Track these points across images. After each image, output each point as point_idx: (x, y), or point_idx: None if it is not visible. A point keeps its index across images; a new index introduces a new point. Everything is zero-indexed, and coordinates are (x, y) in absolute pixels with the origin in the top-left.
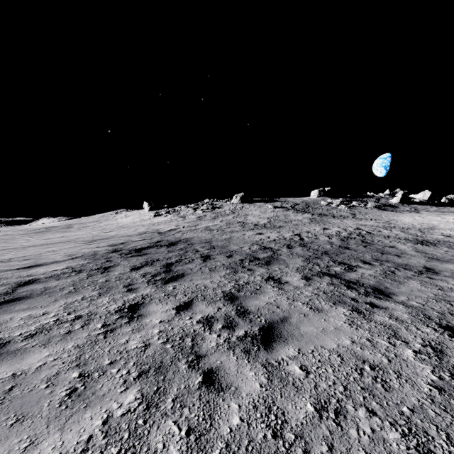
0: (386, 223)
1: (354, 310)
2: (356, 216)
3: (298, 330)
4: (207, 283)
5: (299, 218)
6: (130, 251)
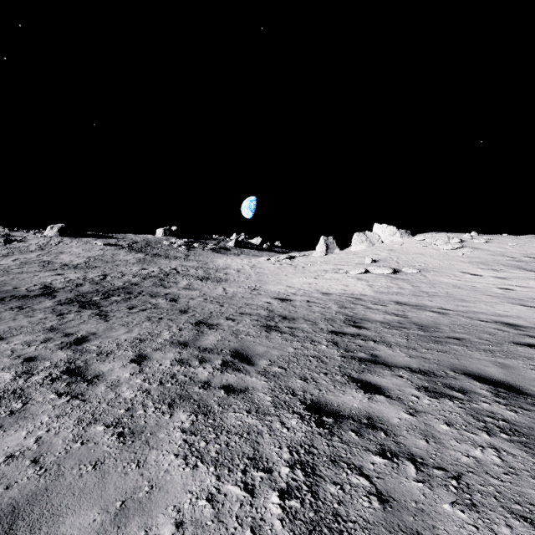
0: (203, 264)
1: (59, 314)
2: (189, 257)
3: None
4: None
5: (128, 258)
6: None
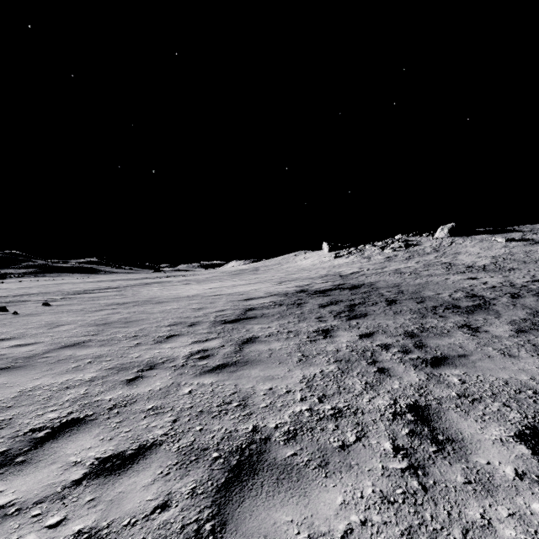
0: None
1: None
2: None
3: (472, 364)
4: (389, 323)
5: None
6: (315, 292)
